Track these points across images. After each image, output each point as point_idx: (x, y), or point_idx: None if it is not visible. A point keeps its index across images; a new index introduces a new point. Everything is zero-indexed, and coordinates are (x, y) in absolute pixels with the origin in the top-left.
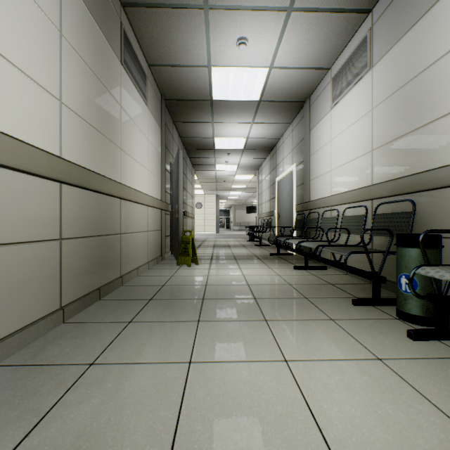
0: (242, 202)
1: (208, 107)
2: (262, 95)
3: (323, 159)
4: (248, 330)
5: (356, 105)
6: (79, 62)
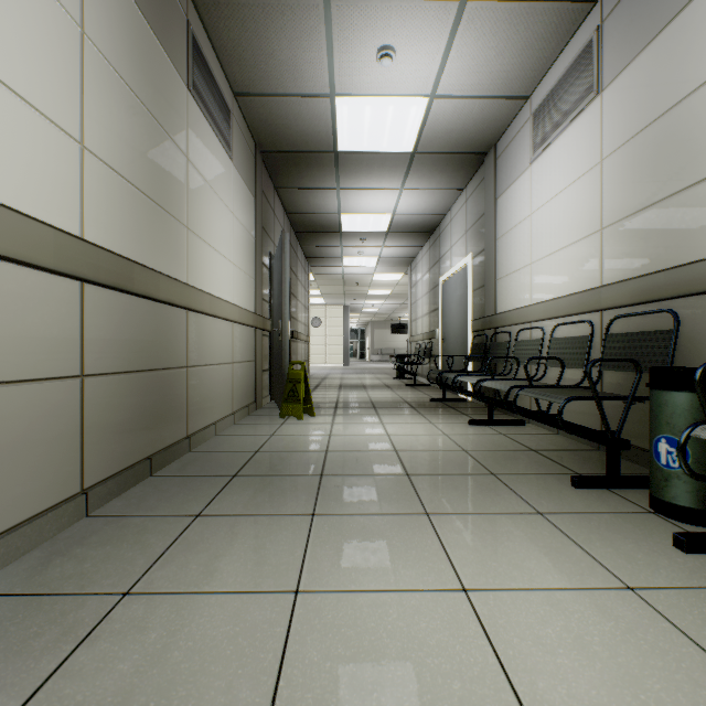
0: (384, 317)
1: (331, 163)
2: (418, 144)
3: (517, 245)
4: (397, 531)
5: (573, 156)
6: (116, 82)
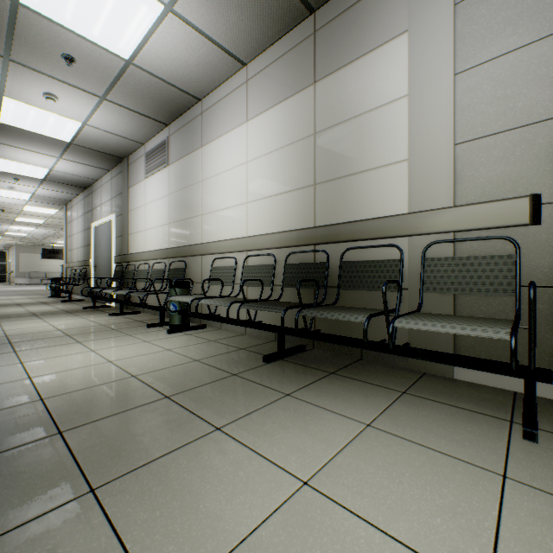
0: (34, 242)
1: None
2: (74, 140)
3: (139, 218)
4: (65, 347)
5: (161, 186)
6: None
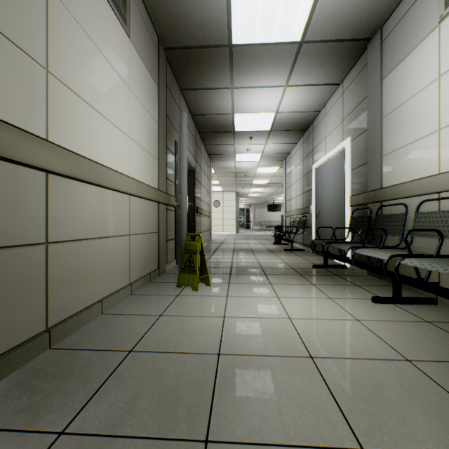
0: (263, 200)
1: (225, 59)
2: (306, 30)
3: (415, 115)
4: None
5: None
6: None
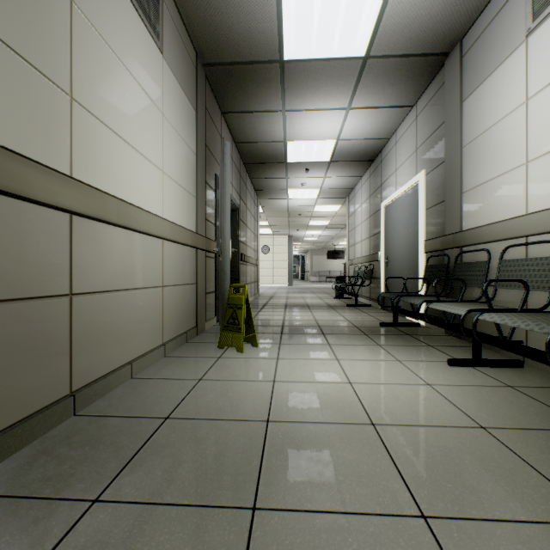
0: (321, 246)
1: (276, 77)
2: (372, 44)
3: (499, 145)
4: None
5: None
6: None
